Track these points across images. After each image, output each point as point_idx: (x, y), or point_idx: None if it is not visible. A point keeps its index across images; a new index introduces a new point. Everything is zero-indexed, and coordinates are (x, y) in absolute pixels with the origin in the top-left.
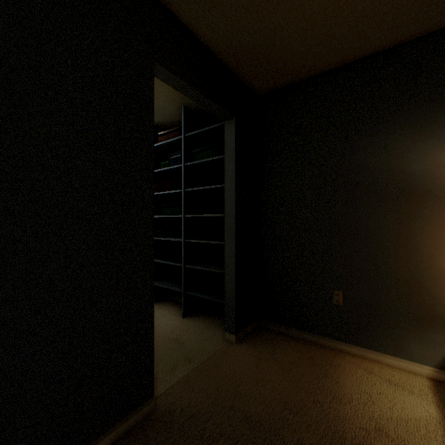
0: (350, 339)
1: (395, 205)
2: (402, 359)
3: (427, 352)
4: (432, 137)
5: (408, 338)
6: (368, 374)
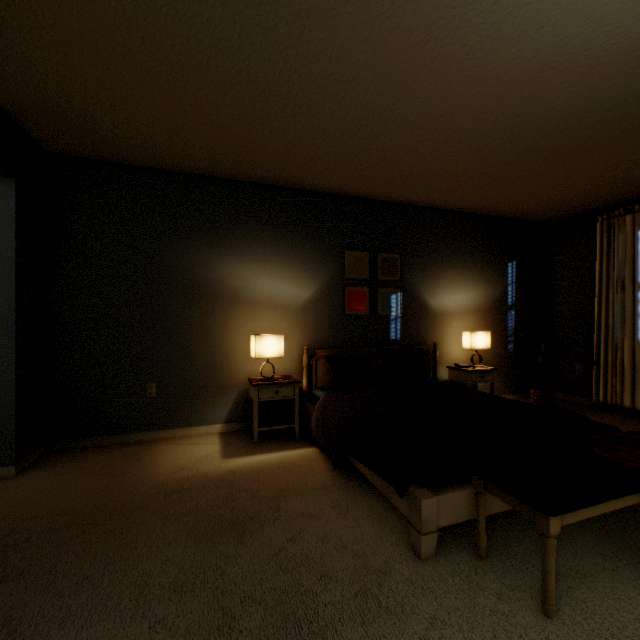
0: (163, 426)
1: (198, 304)
2: (203, 426)
3: (218, 414)
4: (222, 255)
5: (207, 408)
6: (177, 445)
